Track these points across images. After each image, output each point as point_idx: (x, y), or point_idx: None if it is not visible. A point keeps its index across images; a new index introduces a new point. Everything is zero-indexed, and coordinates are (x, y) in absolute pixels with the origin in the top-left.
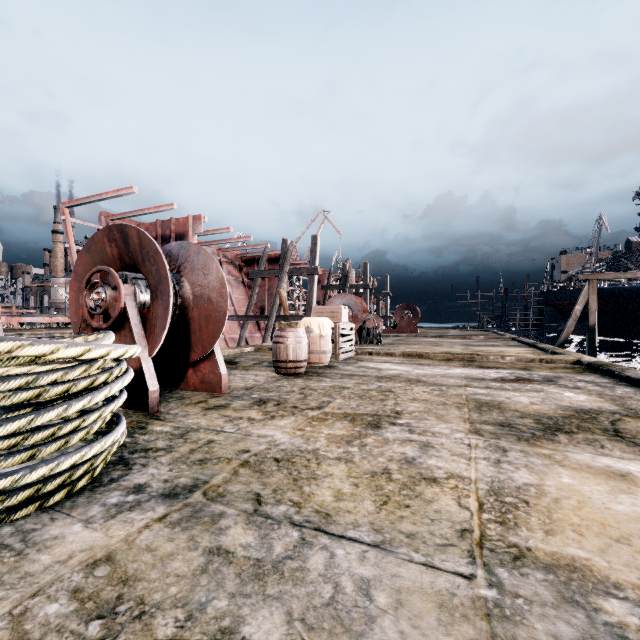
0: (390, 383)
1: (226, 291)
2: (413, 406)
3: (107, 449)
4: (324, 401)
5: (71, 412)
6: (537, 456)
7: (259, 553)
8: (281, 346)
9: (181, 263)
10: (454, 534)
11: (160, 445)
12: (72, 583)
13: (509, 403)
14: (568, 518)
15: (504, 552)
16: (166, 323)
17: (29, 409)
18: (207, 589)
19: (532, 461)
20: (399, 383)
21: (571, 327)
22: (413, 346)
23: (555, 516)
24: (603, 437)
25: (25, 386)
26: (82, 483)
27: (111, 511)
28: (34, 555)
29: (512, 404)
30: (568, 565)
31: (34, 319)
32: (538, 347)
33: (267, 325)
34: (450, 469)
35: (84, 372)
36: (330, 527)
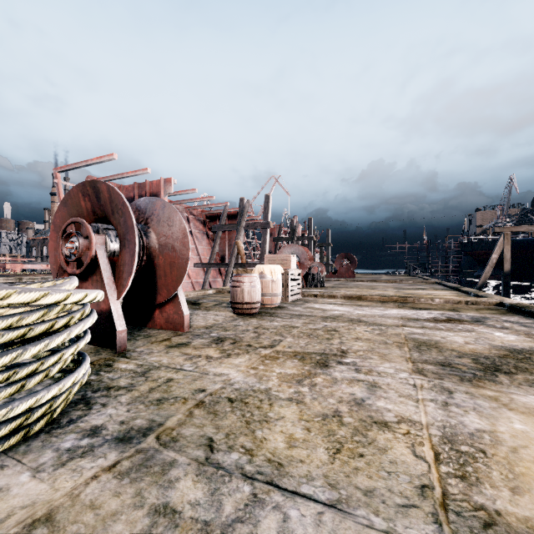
0: (334, 323)
1: (188, 241)
2: (357, 345)
3: (68, 390)
4: (276, 340)
5: (27, 356)
6: (483, 398)
7: (207, 513)
8: (238, 289)
9: (148, 216)
10: (414, 491)
11: (122, 383)
12: None
13: (445, 342)
14: (531, 472)
15: (472, 516)
16: (132, 269)
17: None
18: None
19: (479, 404)
20: (342, 323)
21: (488, 273)
22: (352, 289)
23: (517, 470)
24: None
25: None
26: (40, 425)
27: (62, 457)
28: None
29: (448, 343)
30: None
31: (34, 266)
32: (461, 290)
33: (227, 271)
34: (400, 412)
35: (42, 316)
36: (283, 480)
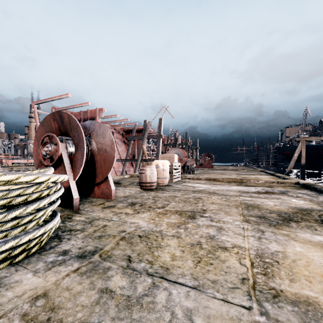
0: (199, 194)
1: (114, 146)
2: (212, 206)
3: (49, 230)
4: (165, 204)
5: (28, 211)
6: (281, 235)
7: (129, 292)
8: (143, 175)
9: (91, 132)
10: (238, 281)
11: (78, 228)
12: (23, 310)
13: (263, 205)
14: (302, 272)
15: (267, 292)
16: (82, 163)
17: (4, 210)
18: (99, 314)
19: (278, 238)
20: (204, 194)
21: (292, 165)
22: (211, 175)
23: (294, 270)
24: (315, 224)
25: (2, 197)
26: (34, 249)
27: (49, 266)
28: (4, 292)
29: (264, 205)
30: (305, 301)
31: (19, 161)
32: (275, 175)
33: (136, 164)
34: (234, 242)
35: (36, 189)
36: (169, 276)
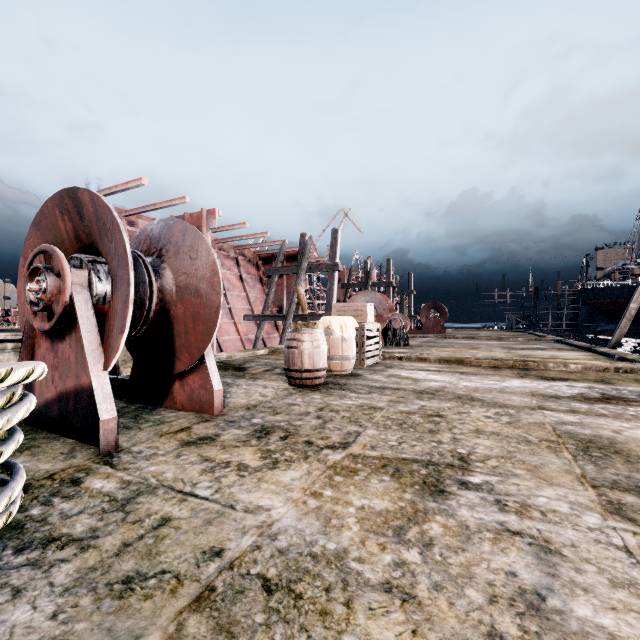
0: (435, 402)
1: (218, 280)
2: (482, 445)
3: None
4: (350, 432)
5: None
6: None
7: None
8: (294, 351)
9: (163, 245)
10: None
11: (78, 528)
12: None
13: (627, 442)
14: None
15: None
16: (125, 323)
17: None
18: None
19: None
20: (447, 402)
21: (625, 328)
22: (446, 349)
23: None
24: None
25: None
26: None
27: None
28: None
29: (633, 444)
30: None
31: None
32: (598, 351)
33: (284, 325)
34: None
35: None
36: None
